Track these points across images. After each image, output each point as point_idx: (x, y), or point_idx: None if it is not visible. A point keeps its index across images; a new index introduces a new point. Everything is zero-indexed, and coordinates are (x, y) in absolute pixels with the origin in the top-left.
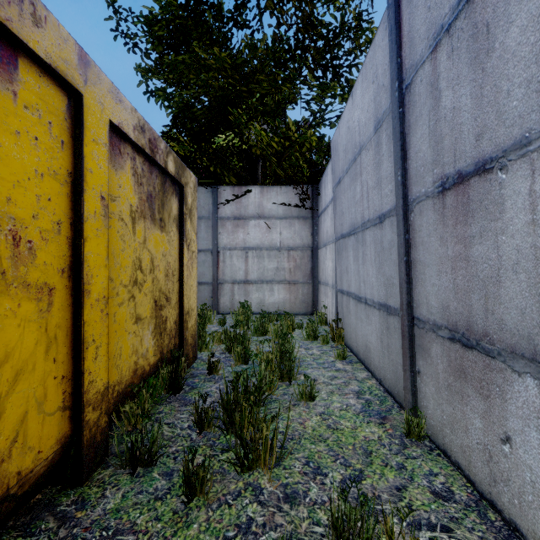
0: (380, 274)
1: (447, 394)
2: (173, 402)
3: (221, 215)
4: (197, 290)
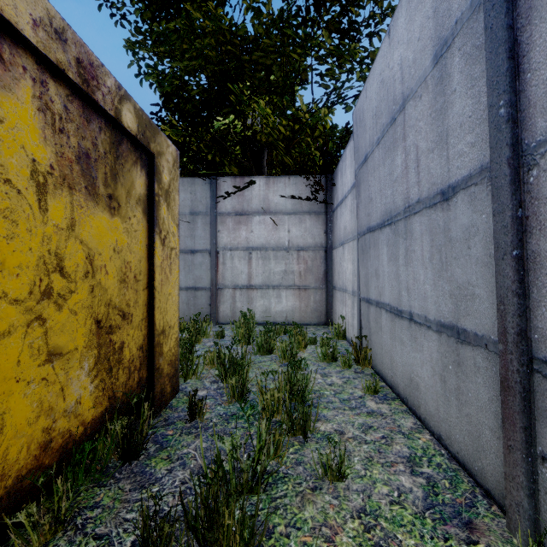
0: (442, 279)
1: None
2: (123, 481)
3: (221, 210)
4: (193, 297)
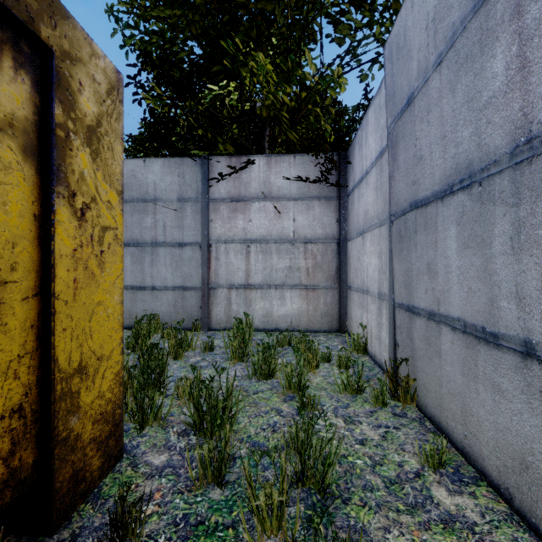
0: None
1: None
2: None
3: (213, 196)
4: (182, 298)
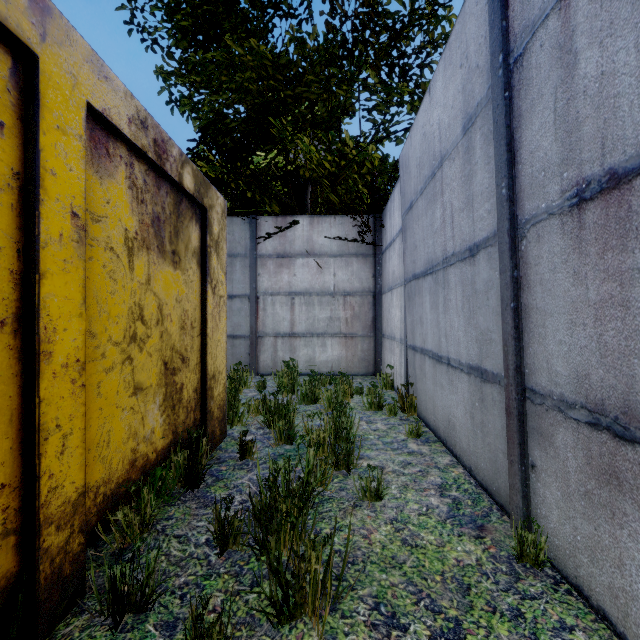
0: (470, 326)
1: (584, 505)
2: (189, 502)
3: (261, 252)
4: (232, 345)
